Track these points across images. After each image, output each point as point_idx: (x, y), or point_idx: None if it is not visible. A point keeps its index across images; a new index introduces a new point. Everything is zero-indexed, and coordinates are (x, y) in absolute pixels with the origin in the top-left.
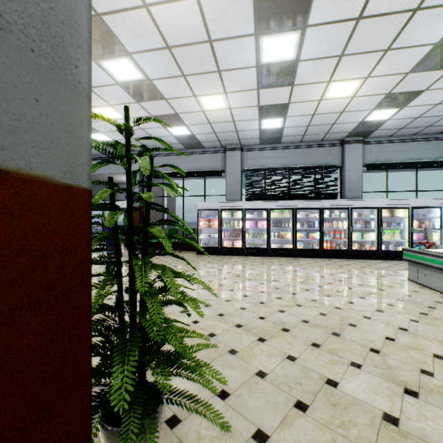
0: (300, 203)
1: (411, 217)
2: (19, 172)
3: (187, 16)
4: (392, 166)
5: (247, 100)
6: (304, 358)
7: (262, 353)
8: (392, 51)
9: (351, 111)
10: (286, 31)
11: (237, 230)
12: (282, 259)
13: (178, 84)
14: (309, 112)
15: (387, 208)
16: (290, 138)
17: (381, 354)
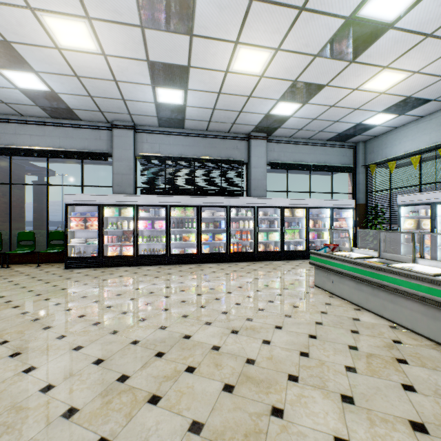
0: (205, 200)
1: (308, 217)
2: None
3: None
4: (291, 166)
5: (129, 44)
6: None
7: None
8: (307, 13)
9: (258, 97)
10: None
11: (128, 233)
12: (184, 267)
13: None
14: (215, 88)
15: (289, 208)
16: (194, 123)
17: None
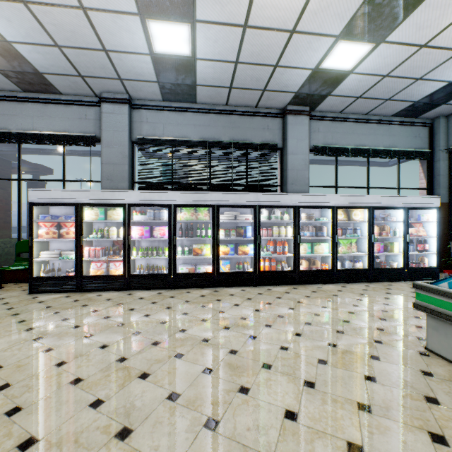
0: (224, 197)
1: (372, 221)
2: None
3: None
4: (343, 152)
5: None
6: None
7: None
8: None
9: (307, 31)
10: None
11: (119, 243)
12: (194, 294)
13: None
14: (238, 15)
15: (345, 208)
16: (210, 93)
17: None
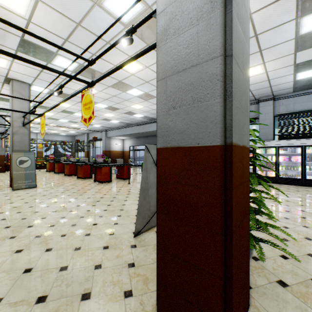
0: None
1: None
2: (244, 145)
3: None
4: None
5: (283, 62)
6: None
7: (310, 245)
8: None
9: None
10: None
11: (269, 163)
12: None
13: None
14: None
15: None
16: None
17: None
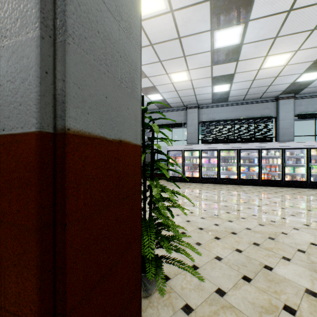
0: (242, 145)
1: None
2: (124, 140)
3: (164, 24)
4: None
5: (203, 73)
6: (247, 251)
7: (218, 246)
8: None
9: (284, 75)
10: (233, 25)
11: (195, 165)
12: (229, 186)
13: (156, 67)
14: (250, 78)
15: (315, 148)
16: (235, 98)
17: (306, 253)
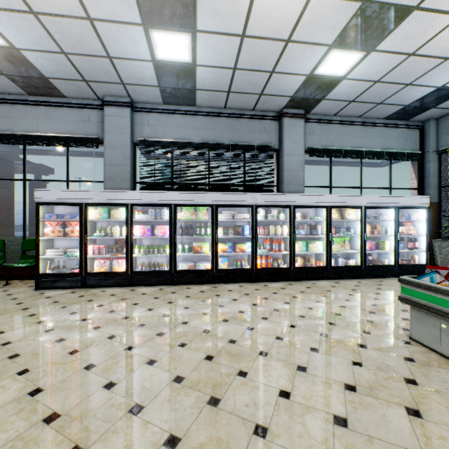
0: (222, 197)
1: (364, 220)
2: None
3: None
4: (337, 153)
5: None
6: None
7: None
8: None
9: (301, 41)
10: None
11: (121, 241)
12: (194, 290)
13: None
14: (236, 26)
15: (338, 207)
16: (209, 96)
17: None
